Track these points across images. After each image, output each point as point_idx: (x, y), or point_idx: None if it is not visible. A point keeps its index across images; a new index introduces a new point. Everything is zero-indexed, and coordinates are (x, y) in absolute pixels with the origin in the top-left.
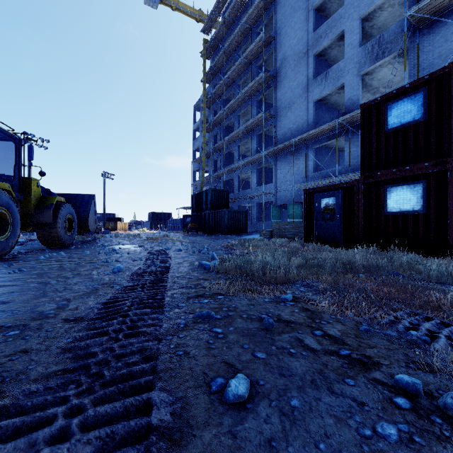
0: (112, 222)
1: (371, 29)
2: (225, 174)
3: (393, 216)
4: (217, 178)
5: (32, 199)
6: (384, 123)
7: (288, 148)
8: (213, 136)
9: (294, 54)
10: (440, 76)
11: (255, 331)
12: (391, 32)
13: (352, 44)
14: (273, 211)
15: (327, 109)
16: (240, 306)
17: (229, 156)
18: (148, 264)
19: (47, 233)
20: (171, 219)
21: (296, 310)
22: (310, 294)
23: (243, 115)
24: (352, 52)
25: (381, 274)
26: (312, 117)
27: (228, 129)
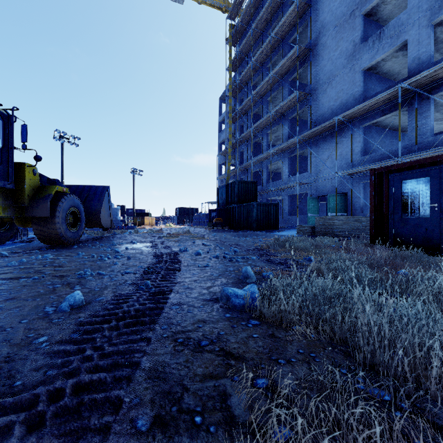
0: (140, 217)
1: None
2: (252, 165)
3: None
4: (244, 170)
5: (25, 188)
6: None
7: (328, 129)
8: (239, 127)
9: (335, 19)
10: None
11: None
12: None
13: None
14: (309, 203)
15: (378, 80)
16: None
17: (257, 147)
18: (139, 283)
19: (44, 230)
20: (197, 214)
21: None
22: None
23: (273, 101)
24: None
25: None
26: (360, 89)
27: (256, 118)
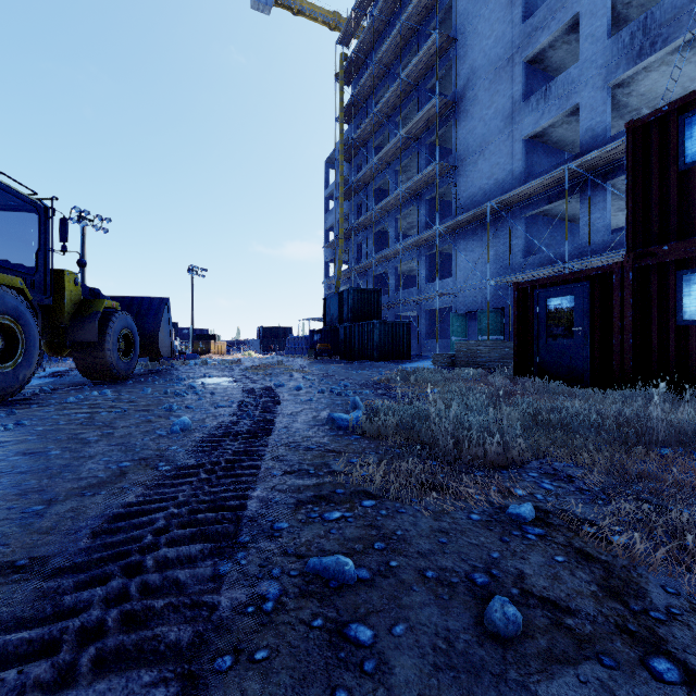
0: (203, 342)
1: (627, 8)
2: (375, 265)
3: (695, 329)
4: (362, 272)
5: (66, 304)
6: (677, 153)
7: (479, 218)
8: (356, 207)
9: (489, 64)
10: None
11: (468, 646)
12: (669, 6)
13: (594, 35)
14: (454, 323)
15: (546, 151)
16: (415, 534)
17: (381, 237)
18: (239, 415)
19: (89, 359)
20: (291, 337)
21: (560, 556)
22: (578, 505)
23: (404, 170)
24: (594, 49)
25: None
26: (521, 165)
27: (380, 194)
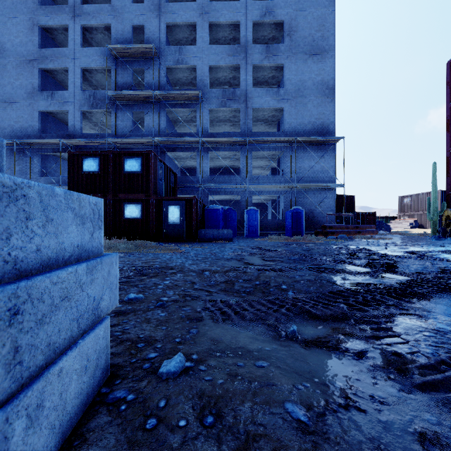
0: None
1: (91, 78)
2: None
3: None
4: None
5: None
6: (81, 167)
7: (8, 145)
8: None
9: (16, 53)
10: (105, 154)
11: None
12: (102, 94)
13: (75, 84)
14: None
15: (55, 121)
16: None
17: None
18: None
19: None
20: None
21: None
22: None
23: None
24: (75, 90)
25: None
26: (38, 125)
27: None
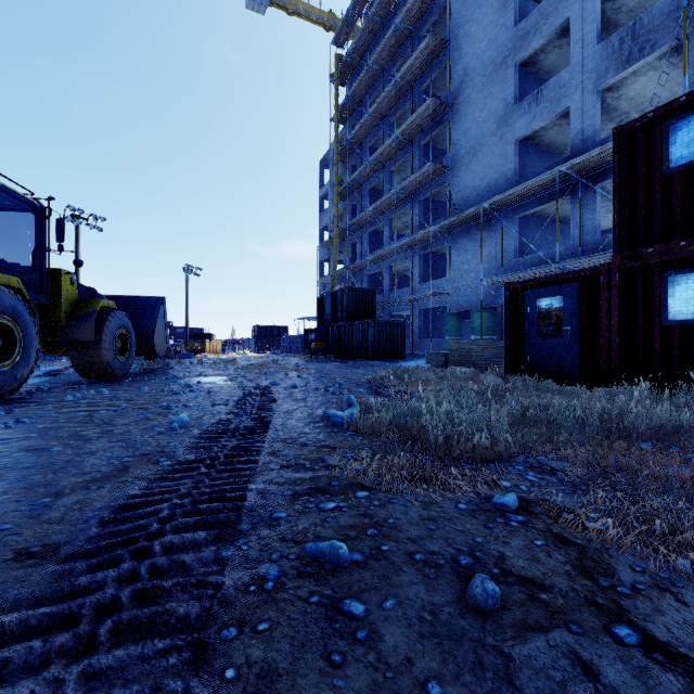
0: (198, 341)
1: (616, 14)
2: (369, 265)
3: (679, 329)
4: (357, 272)
5: (62, 303)
6: (661, 158)
7: (472, 219)
8: (350, 206)
9: (482, 66)
10: None
11: (451, 618)
12: (656, 12)
13: (584, 39)
14: (447, 322)
15: (538, 153)
16: (405, 522)
17: (376, 237)
18: (235, 412)
19: (86, 358)
20: (286, 336)
21: (539, 541)
22: (559, 494)
23: (398, 171)
24: (584, 54)
25: (685, 442)
26: (513, 166)
27: (375, 194)
